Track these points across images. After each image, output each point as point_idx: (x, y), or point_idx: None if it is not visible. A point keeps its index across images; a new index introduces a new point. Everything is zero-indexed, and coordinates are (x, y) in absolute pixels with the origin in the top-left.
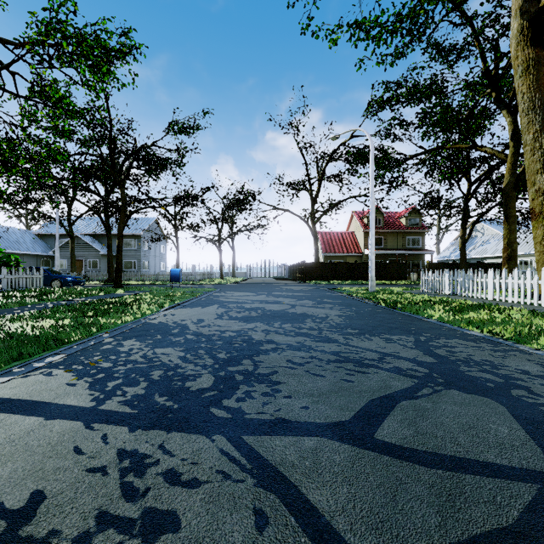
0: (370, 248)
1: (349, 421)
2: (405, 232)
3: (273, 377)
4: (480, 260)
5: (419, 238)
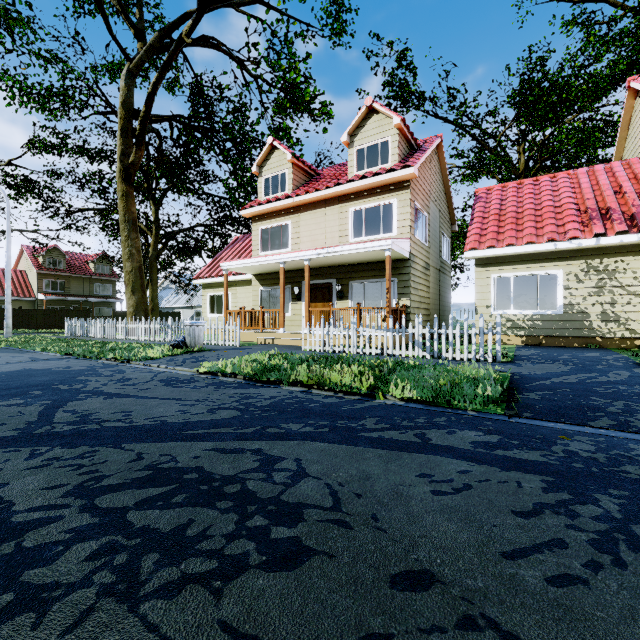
0: (6, 298)
1: None
2: (94, 278)
3: None
4: (172, 309)
5: (110, 286)
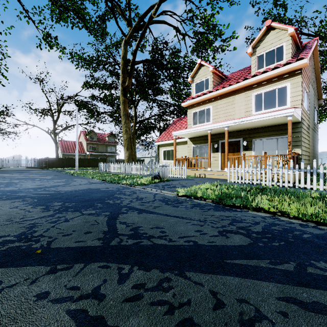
0: (76, 153)
1: (37, 185)
2: (108, 144)
3: (22, 184)
4: (140, 158)
5: (114, 147)
